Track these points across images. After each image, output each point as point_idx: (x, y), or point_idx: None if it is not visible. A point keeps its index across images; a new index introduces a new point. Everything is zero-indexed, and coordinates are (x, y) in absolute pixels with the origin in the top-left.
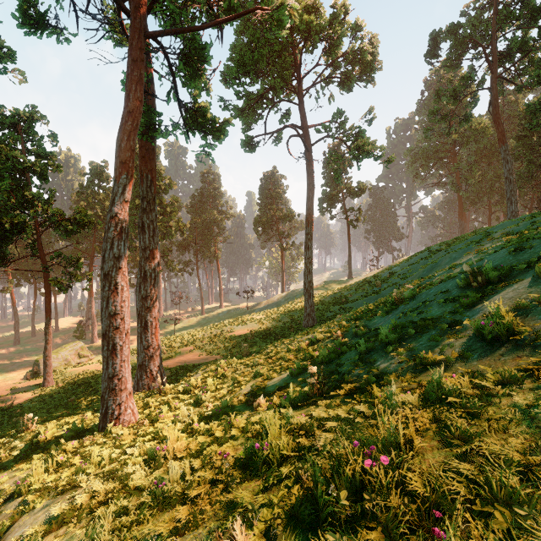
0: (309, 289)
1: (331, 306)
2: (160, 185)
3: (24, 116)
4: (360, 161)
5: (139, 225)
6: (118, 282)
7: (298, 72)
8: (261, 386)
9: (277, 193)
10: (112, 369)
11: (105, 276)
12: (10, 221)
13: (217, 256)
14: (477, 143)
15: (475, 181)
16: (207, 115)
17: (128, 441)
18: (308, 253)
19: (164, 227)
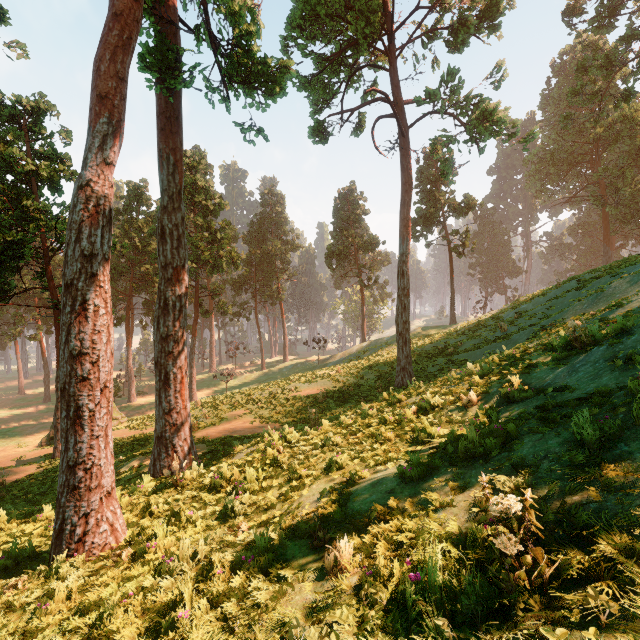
0: (405, 333)
1: (434, 358)
2: (208, 205)
3: (27, 105)
4: (484, 140)
5: (157, 231)
6: (89, 299)
7: (389, 22)
8: (340, 496)
9: (356, 214)
10: (75, 452)
11: (66, 289)
12: (3, 238)
13: (280, 297)
14: (631, 139)
15: (631, 189)
16: (253, 50)
17: (53, 619)
18: (402, 281)
19: (213, 258)
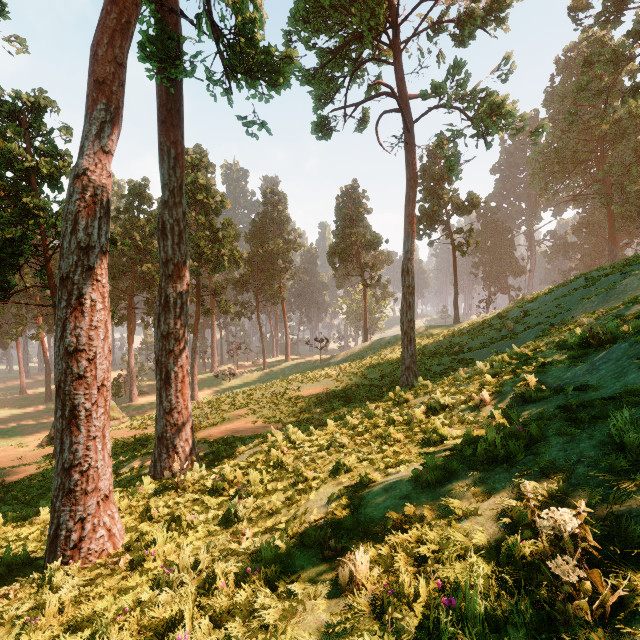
0: (409, 331)
1: (439, 357)
2: (209, 204)
3: (27, 100)
4: (492, 134)
5: (158, 226)
6: (85, 293)
7: (394, 15)
8: (350, 501)
9: (359, 213)
10: (70, 454)
11: (61, 282)
12: (2, 235)
13: (282, 296)
14: (637, 136)
15: (637, 187)
16: (256, 38)
17: (43, 636)
18: (407, 279)
19: (215, 257)
